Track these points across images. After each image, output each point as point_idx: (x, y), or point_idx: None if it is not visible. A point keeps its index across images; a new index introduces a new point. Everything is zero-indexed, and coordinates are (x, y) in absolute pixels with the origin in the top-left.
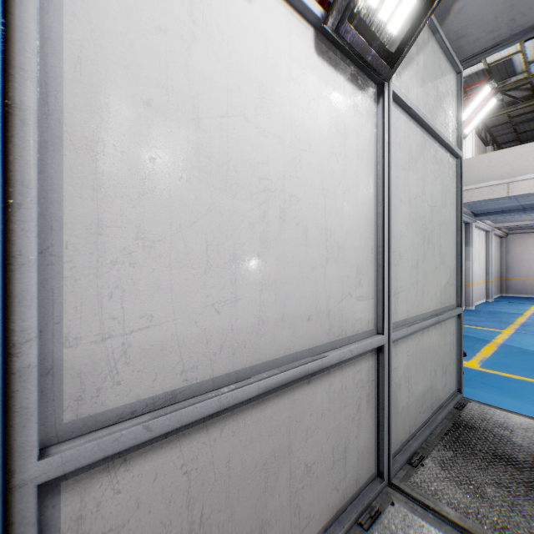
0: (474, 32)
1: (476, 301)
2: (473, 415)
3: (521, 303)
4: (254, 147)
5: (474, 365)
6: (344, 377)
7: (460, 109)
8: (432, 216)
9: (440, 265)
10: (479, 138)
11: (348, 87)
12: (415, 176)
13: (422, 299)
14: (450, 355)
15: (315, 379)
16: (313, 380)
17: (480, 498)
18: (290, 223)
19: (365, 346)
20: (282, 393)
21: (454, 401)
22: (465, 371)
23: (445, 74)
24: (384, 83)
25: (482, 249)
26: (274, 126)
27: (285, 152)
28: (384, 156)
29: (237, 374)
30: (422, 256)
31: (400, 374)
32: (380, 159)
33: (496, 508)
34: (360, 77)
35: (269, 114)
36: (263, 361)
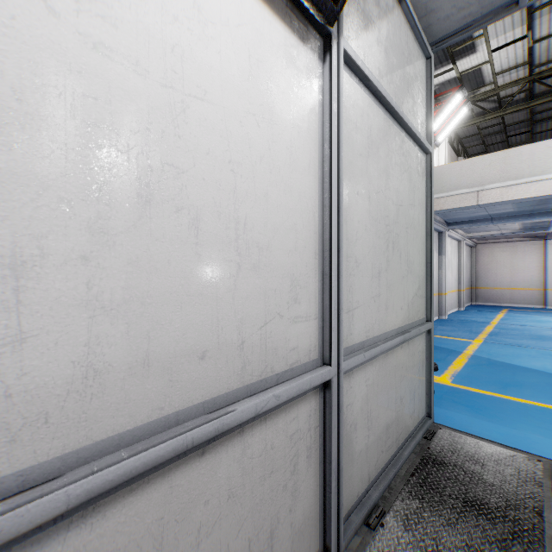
0: (444, 8)
1: (449, 310)
2: (443, 446)
3: (490, 311)
4: (74, 66)
5: (446, 381)
6: (269, 432)
7: (429, 99)
8: (398, 217)
9: (408, 274)
10: (451, 147)
11: (276, 25)
12: (376, 166)
13: (385, 314)
14: (419, 377)
15: (216, 445)
16: (211, 449)
17: None
18: (163, 206)
19: (300, 386)
20: (144, 483)
21: (423, 430)
22: (437, 388)
23: (414, 55)
24: (331, 34)
25: (455, 259)
26: (126, 42)
27: (152, 91)
28: (331, 131)
29: (24, 476)
30: (385, 263)
31: (356, 410)
32: (326, 135)
33: None
34: (297, 18)
35: (111, 19)
36: (96, 440)
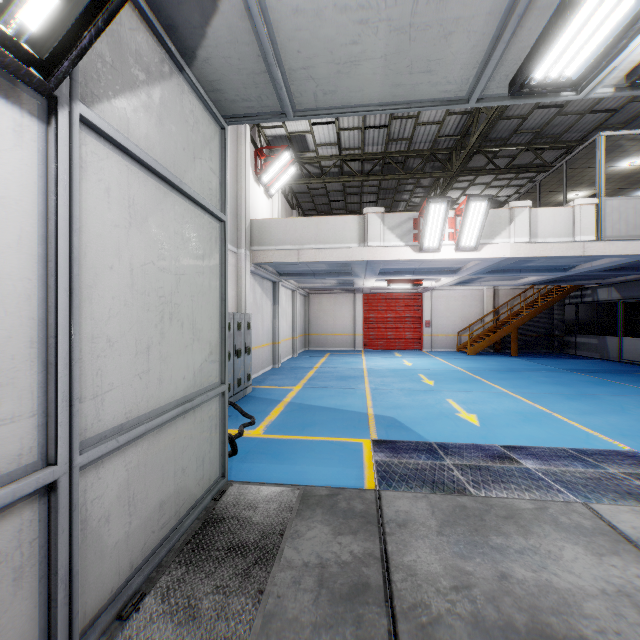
0: (229, 92)
1: (284, 358)
2: (228, 503)
3: (317, 356)
4: None
5: (259, 433)
6: None
7: (224, 169)
8: (179, 286)
9: (194, 343)
10: (286, 200)
11: None
12: (143, 237)
13: (159, 389)
14: (210, 441)
15: None
16: None
17: (191, 621)
18: None
19: None
20: None
21: (213, 492)
22: (249, 442)
23: (203, 124)
24: (58, 98)
25: (289, 308)
26: None
27: None
28: (58, 205)
29: None
30: (159, 336)
31: (109, 501)
32: (52, 208)
33: (204, 625)
34: None
35: None
36: None
